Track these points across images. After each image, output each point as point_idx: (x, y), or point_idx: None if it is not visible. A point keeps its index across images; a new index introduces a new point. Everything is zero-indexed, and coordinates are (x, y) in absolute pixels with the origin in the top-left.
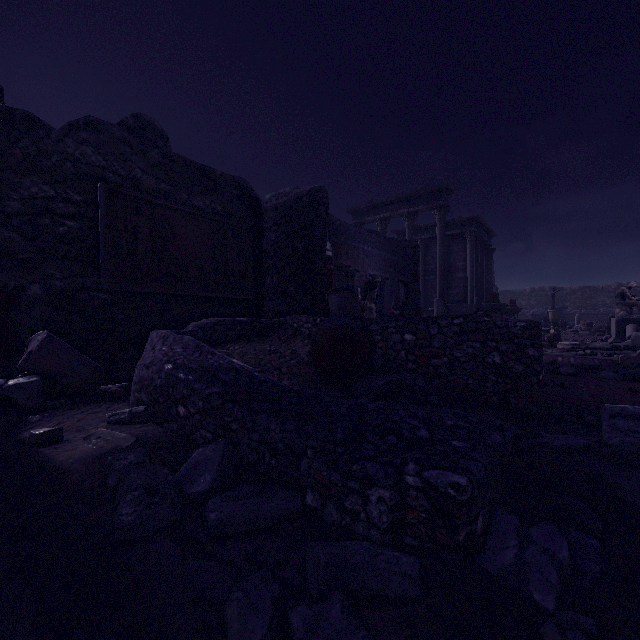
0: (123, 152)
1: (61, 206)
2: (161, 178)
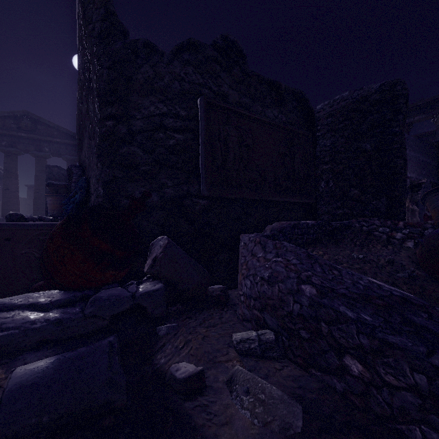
0: (214, 70)
1: (171, 121)
2: (242, 92)
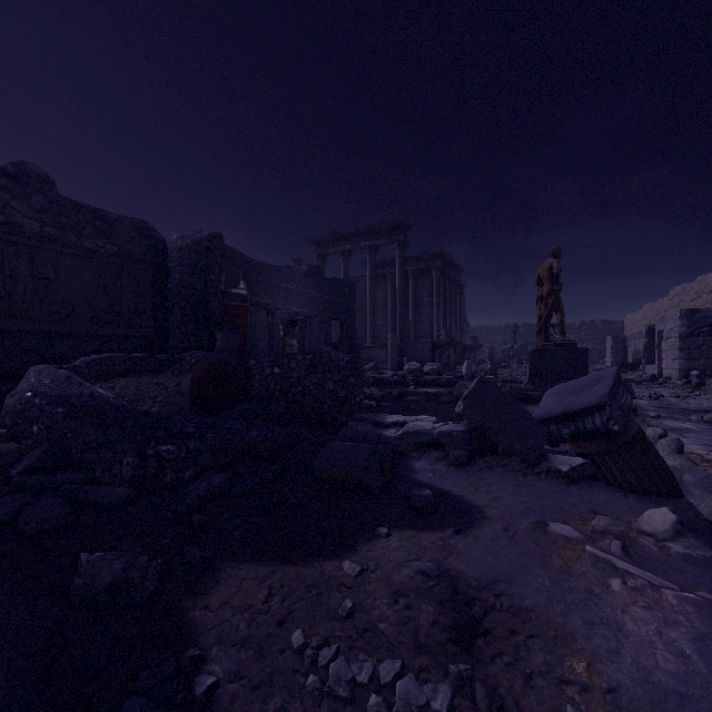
0: (2, 198)
1: None
2: (46, 222)
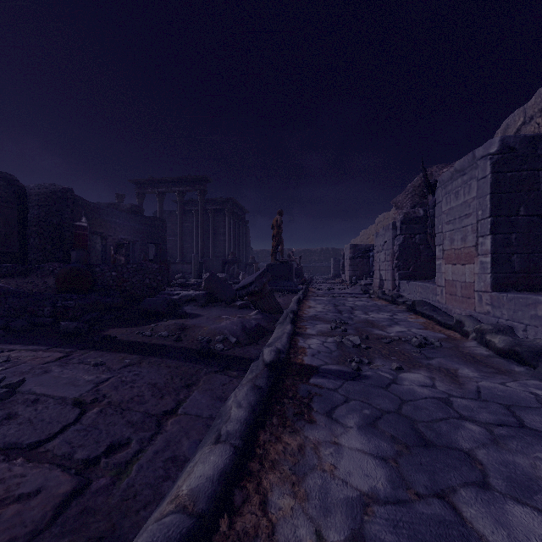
0: None
1: None
2: None
